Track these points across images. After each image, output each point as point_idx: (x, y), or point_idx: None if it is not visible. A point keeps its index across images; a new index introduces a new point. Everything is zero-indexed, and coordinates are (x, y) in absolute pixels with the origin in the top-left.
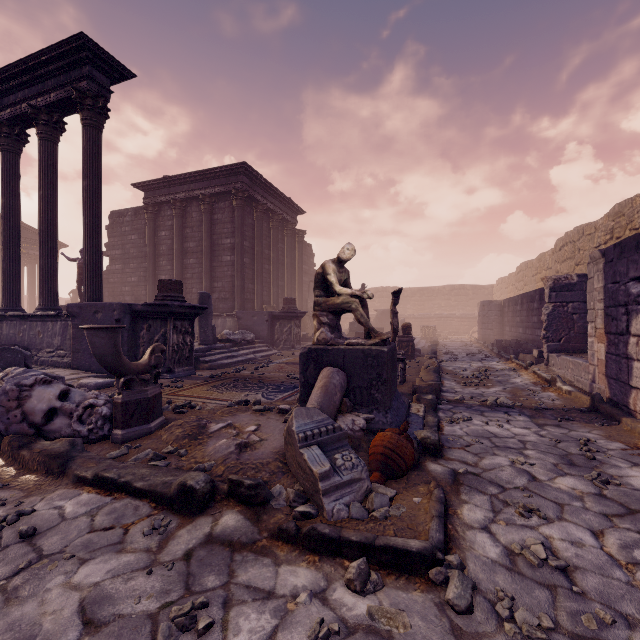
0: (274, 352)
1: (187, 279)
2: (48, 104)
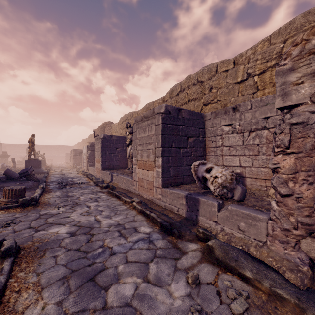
0: None
1: None
2: None
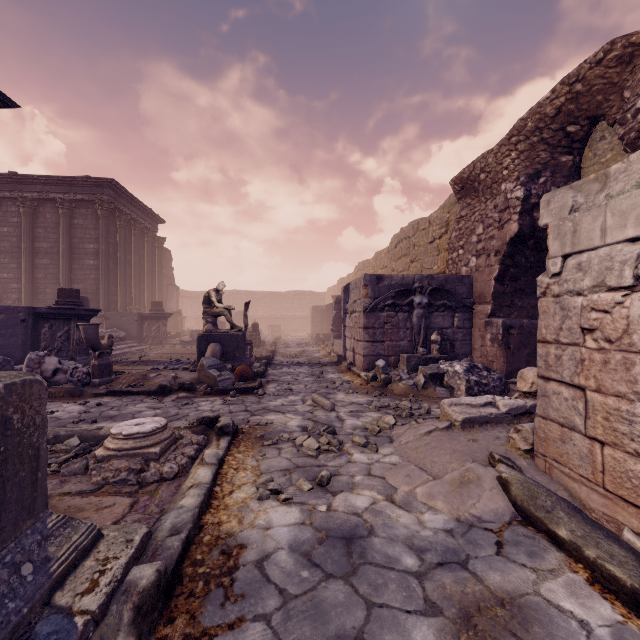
0: (146, 347)
1: (39, 279)
2: None
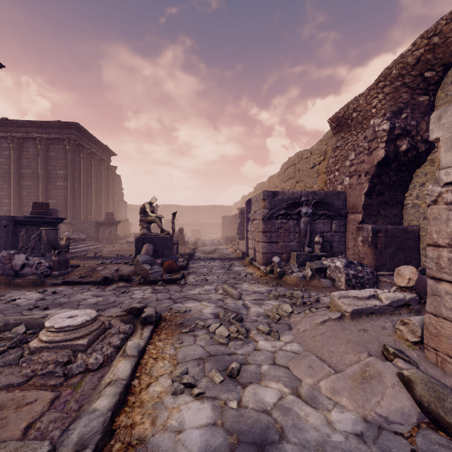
0: (101, 246)
1: (24, 196)
2: None
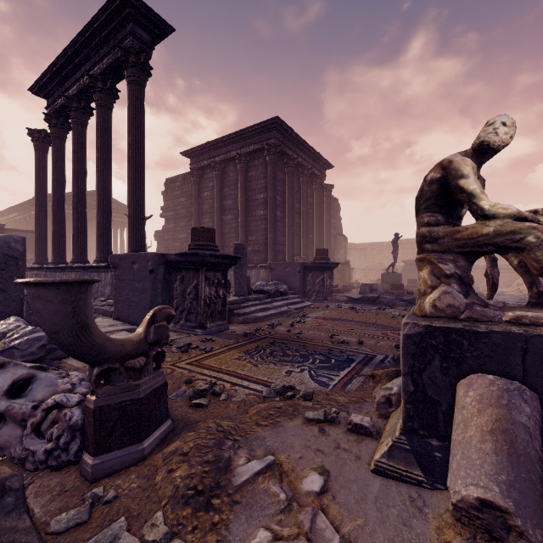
0: (307, 304)
1: (225, 234)
2: (102, 71)
